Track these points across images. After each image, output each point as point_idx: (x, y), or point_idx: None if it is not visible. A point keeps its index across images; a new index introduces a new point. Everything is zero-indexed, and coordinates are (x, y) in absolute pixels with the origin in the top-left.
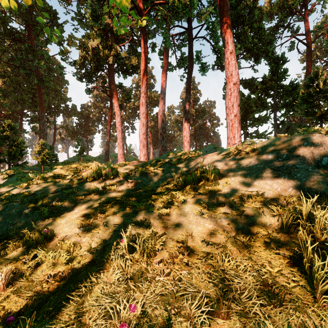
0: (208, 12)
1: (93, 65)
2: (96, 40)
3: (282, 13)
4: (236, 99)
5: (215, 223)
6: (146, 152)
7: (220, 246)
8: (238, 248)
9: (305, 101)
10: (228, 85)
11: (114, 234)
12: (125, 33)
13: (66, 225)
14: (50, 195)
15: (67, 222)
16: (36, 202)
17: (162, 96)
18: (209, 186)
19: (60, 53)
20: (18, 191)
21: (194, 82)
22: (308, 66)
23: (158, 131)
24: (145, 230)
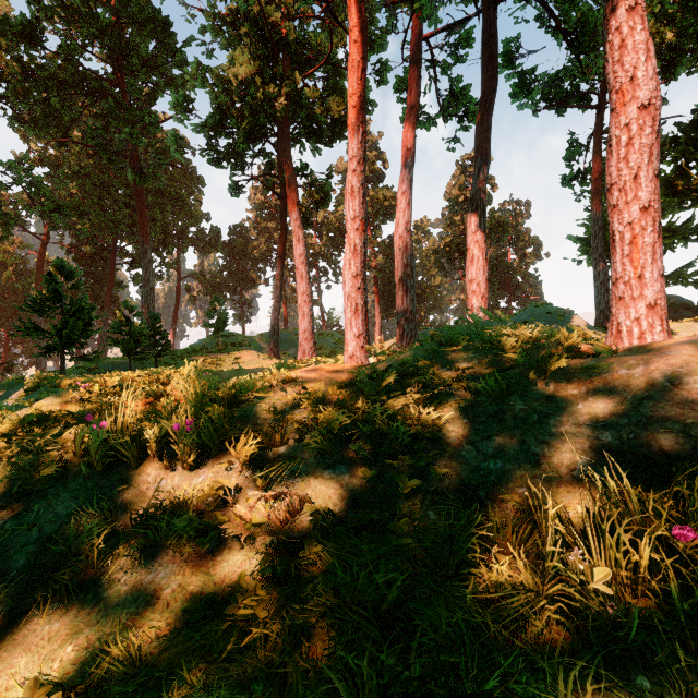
0: None
1: (242, 125)
2: (248, 67)
3: None
4: (647, 156)
5: None
6: (364, 329)
7: None
8: None
9: None
10: (618, 114)
11: None
12: (316, 45)
13: None
14: None
15: None
16: None
17: (403, 187)
18: None
19: (172, 104)
20: None
21: None
22: None
23: (392, 277)
24: None
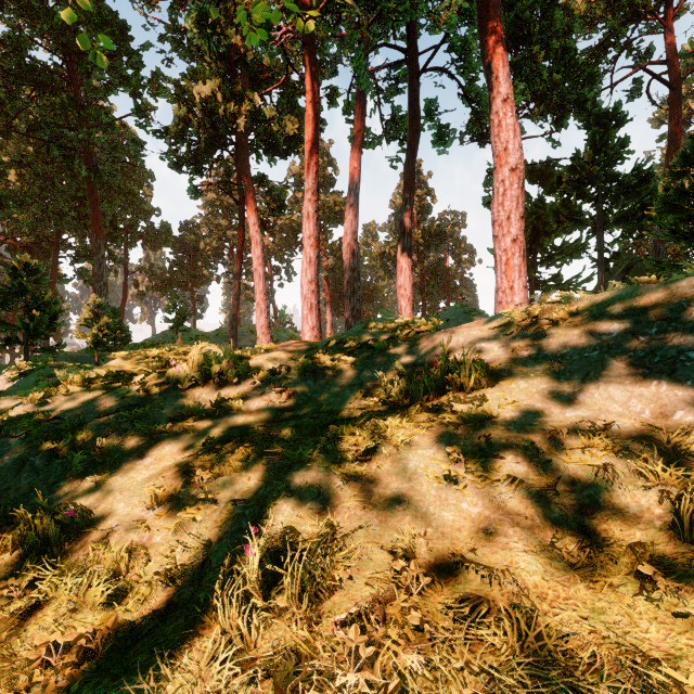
0: (456, 6)
1: (204, 136)
2: (209, 83)
3: (614, 16)
4: (515, 204)
5: (487, 503)
6: (317, 323)
7: (506, 571)
8: (559, 582)
9: (672, 207)
10: (498, 172)
11: (232, 525)
12: (273, 67)
13: (122, 496)
14: (94, 421)
15: (124, 489)
16: (58, 437)
17: (351, 200)
18: (465, 403)
19: (135, 110)
20: (23, 411)
21: (420, 171)
22: (674, 132)
23: (342, 277)
24: (308, 516)
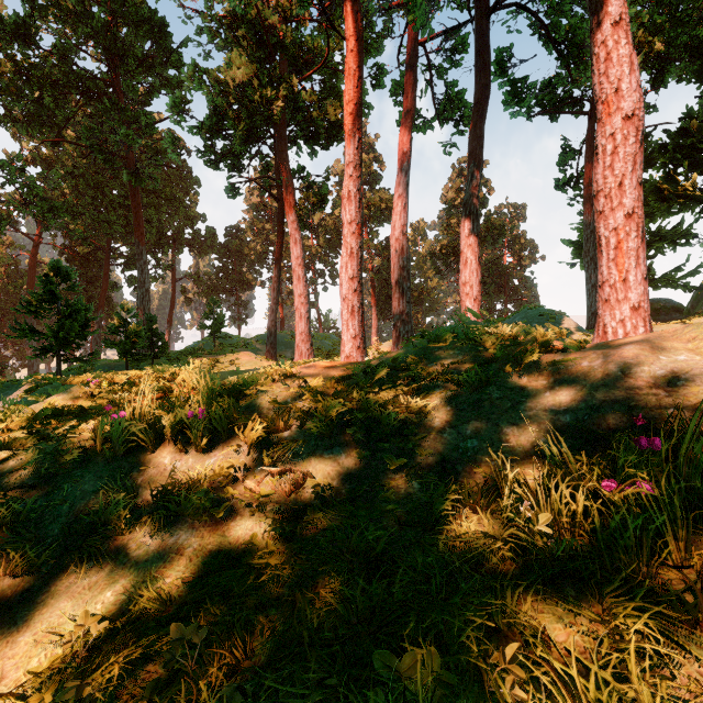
0: None
1: (239, 127)
2: (245, 69)
3: None
4: (631, 165)
5: None
6: (360, 330)
7: None
8: None
9: None
10: (604, 124)
11: None
12: (313, 48)
13: None
14: None
15: None
16: None
17: (400, 190)
18: None
19: (169, 105)
20: None
21: None
22: None
23: (389, 279)
24: None
